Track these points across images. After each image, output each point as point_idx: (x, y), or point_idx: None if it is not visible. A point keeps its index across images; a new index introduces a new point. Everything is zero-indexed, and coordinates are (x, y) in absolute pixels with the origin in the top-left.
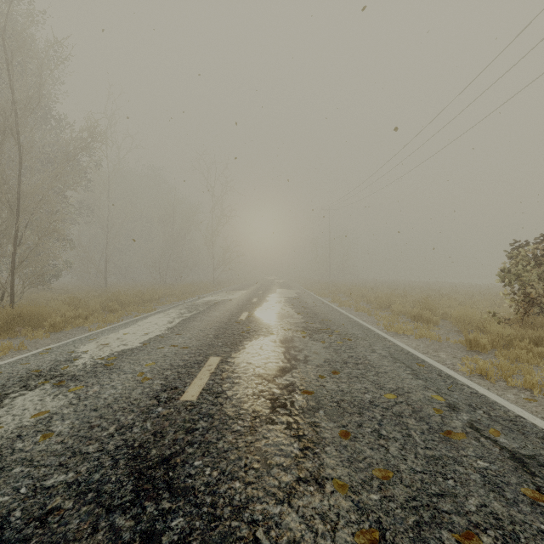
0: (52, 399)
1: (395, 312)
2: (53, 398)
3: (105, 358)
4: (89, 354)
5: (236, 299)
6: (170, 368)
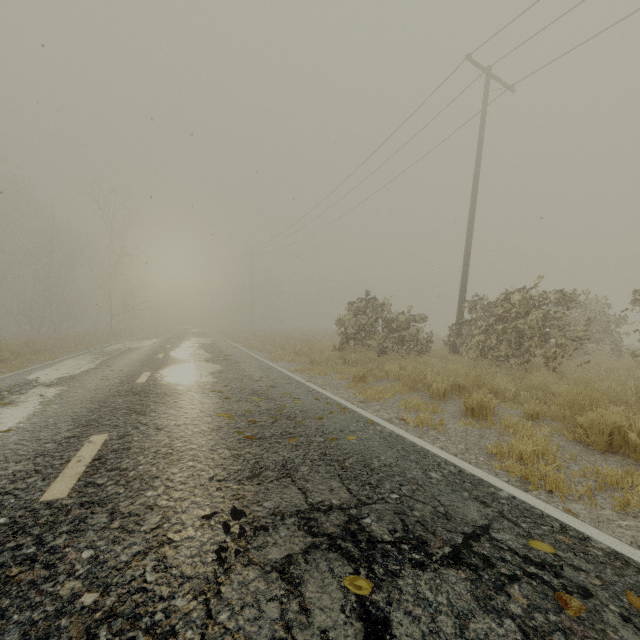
0: (55, 388)
1: (288, 350)
2: (55, 388)
3: (62, 378)
4: (43, 378)
5: (148, 346)
6: (119, 377)
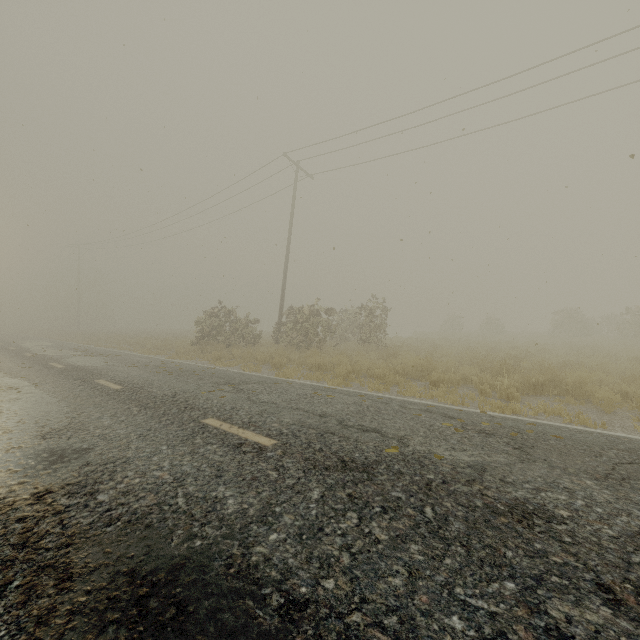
0: None
1: (148, 347)
2: None
3: None
4: None
5: None
6: (33, 366)
